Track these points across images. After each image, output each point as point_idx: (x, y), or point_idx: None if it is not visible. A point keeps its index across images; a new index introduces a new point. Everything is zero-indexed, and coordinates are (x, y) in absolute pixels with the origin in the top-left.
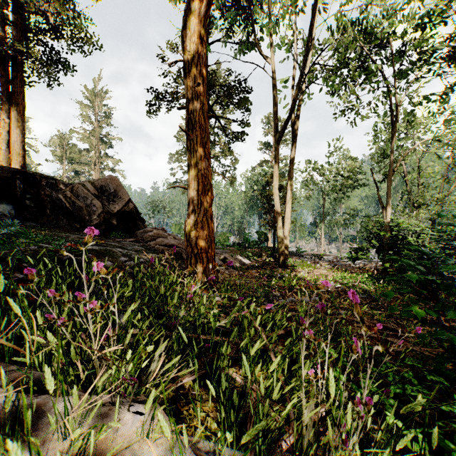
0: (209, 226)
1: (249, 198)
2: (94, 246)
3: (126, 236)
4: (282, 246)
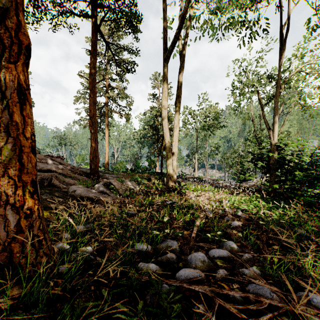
0: (12, 109)
1: (142, 135)
2: None
3: None
4: (171, 169)
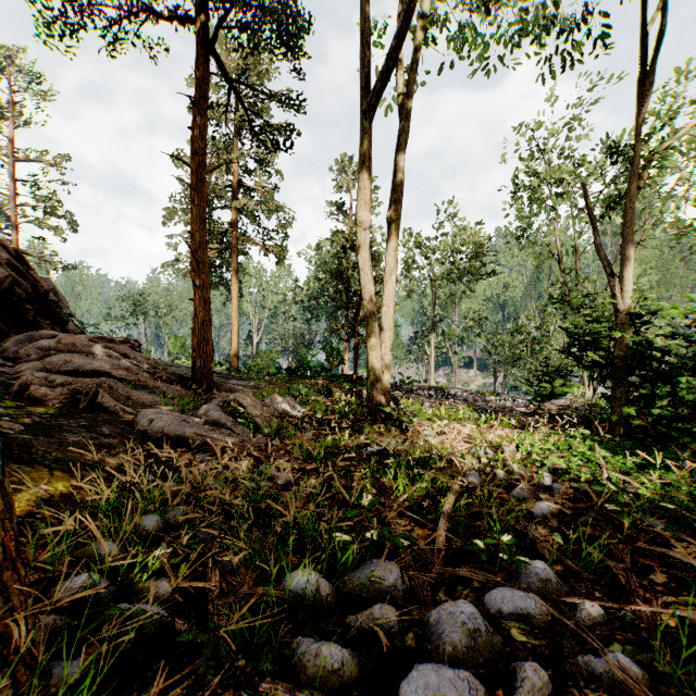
0: None
1: (313, 294)
2: None
3: None
4: (378, 369)
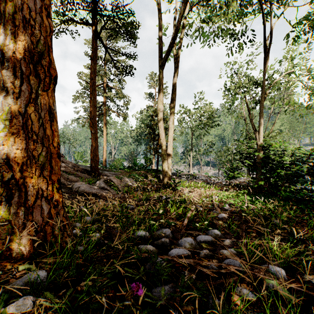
0: (45, 125)
1: (138, 133)
2: None
3: None
4: (166, 167)
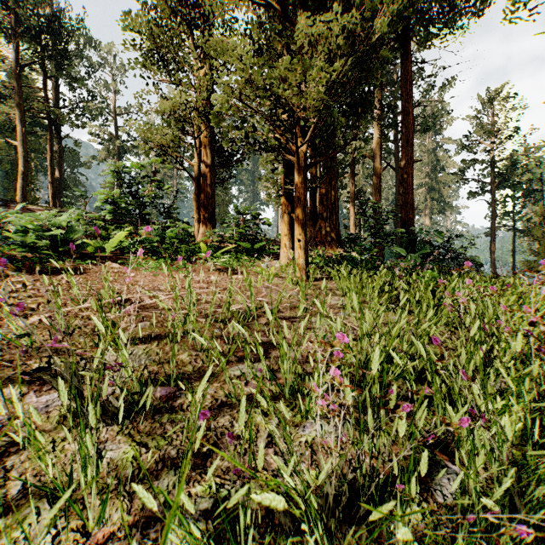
0: None
1: None
2: None
3: None
4: None
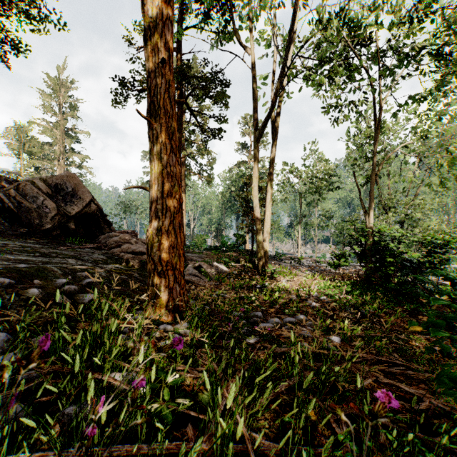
0: (177, 236)
1: (227, 199)
2: (37, 258)
3: (87, 242)
4: (262, 252)
